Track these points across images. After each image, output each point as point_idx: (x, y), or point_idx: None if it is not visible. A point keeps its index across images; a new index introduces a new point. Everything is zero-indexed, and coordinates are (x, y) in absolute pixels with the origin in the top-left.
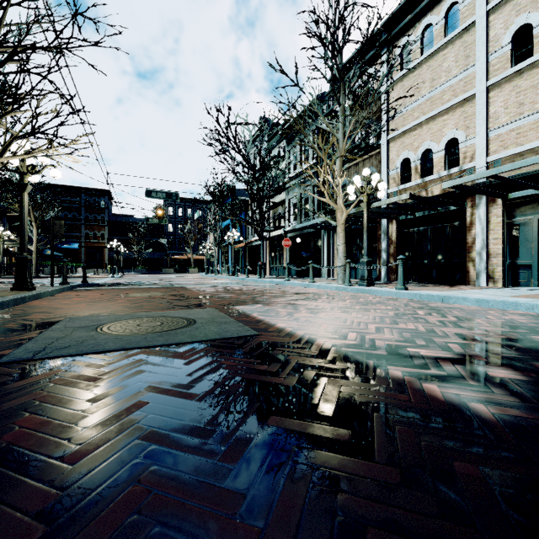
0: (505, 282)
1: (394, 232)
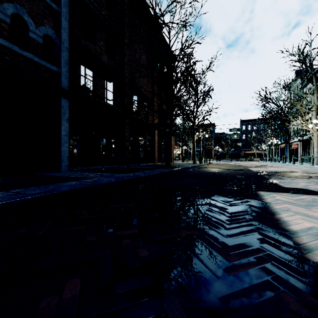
0: None
1: None
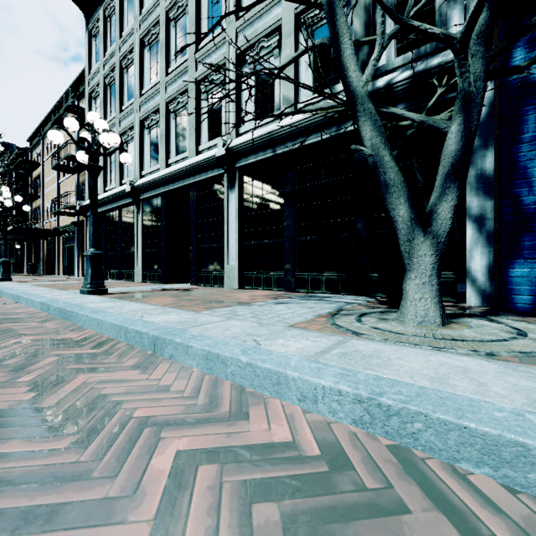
0: (64, 274)
1: (46, 246)
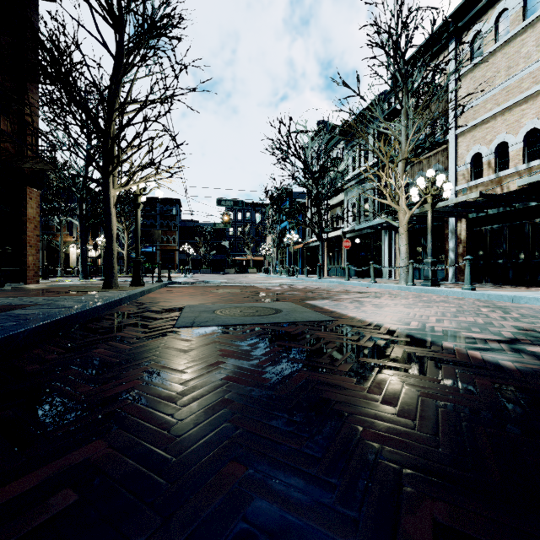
0: None
1: (463, 230)
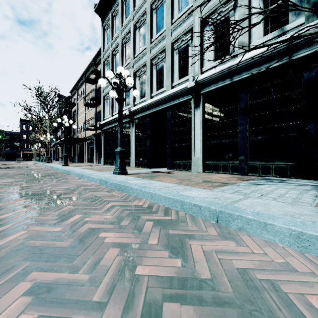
0: (88, 162)
1: (79, 147)
